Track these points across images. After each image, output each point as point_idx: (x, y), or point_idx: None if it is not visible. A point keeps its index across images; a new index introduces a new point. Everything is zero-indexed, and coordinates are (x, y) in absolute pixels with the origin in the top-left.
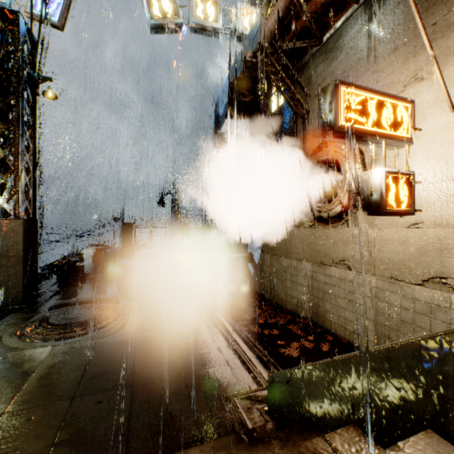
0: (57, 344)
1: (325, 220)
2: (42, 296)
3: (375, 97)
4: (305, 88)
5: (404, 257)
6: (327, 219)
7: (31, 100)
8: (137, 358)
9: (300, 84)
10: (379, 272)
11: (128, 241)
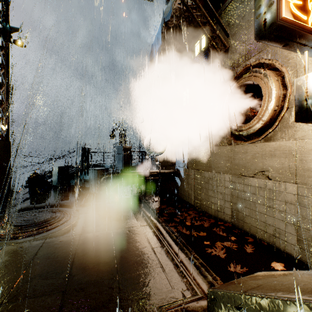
0: (8, 243)
1: (242, 139)
2: (14, 202)
3: None
4: (225, 28)
5: None
6: (243, 138)
7: (4, 46)
8: (77, 259)
9: (221, 25)
10: (302, 180)
11: (86, 161)
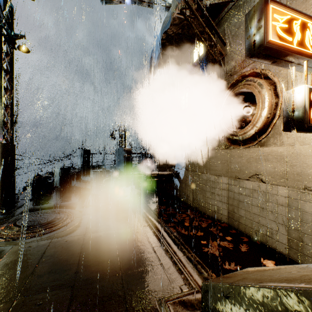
0: (17, 243)
1: (238, 143)
2: (18, 203)
3: (299, 18)
4: (222, 37)
5: None
6: (239, 142)
7: (9, 52)
8: (82, 257)
9: (218, 34)
10: (292, 183)
11: (87, 163)
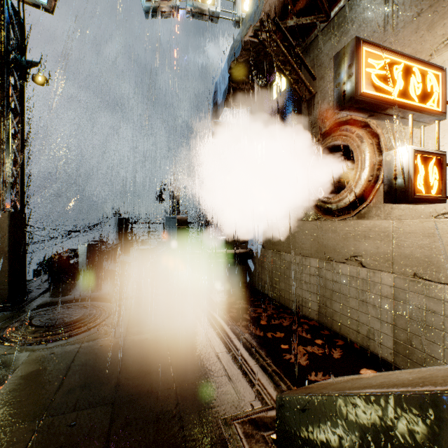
0: (36, 349)
1: (332, 213)
2: (31, 294)
3: (402, 61)
4: (310, 69)
5: (431, 252)
6: (334, 211)
7: (19, 86)
8: (124, 367)
9: (305, 65)
10: (399, 269)
11: (125, 237)
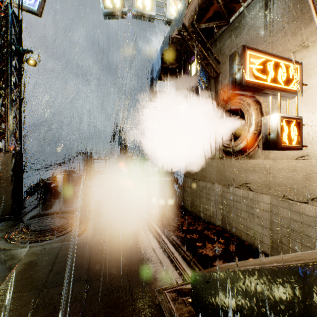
0: (33, 246)
1: (231, 154)
2: (26, 209)
3: (273, 59)
4: (216, 57)
5: (293, 182)
6: (232, 153)
7: (18, 67)
8: (92, 257)
9: (213, 54)
10: (273, 192)
11: (89, 168)
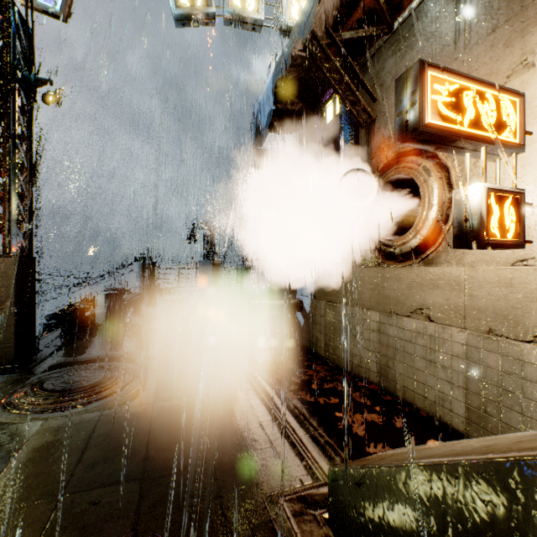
0: (50, 417)
1: (395, 258)
2: (41, 353)
3: (473, 87)
4: (370, 89)
5: (507, 305)
6: (398, 256)
7: (26, 108)
8: (153, 438)
9: (364, 85)
10: (472, 324)
11: (150, 285)
